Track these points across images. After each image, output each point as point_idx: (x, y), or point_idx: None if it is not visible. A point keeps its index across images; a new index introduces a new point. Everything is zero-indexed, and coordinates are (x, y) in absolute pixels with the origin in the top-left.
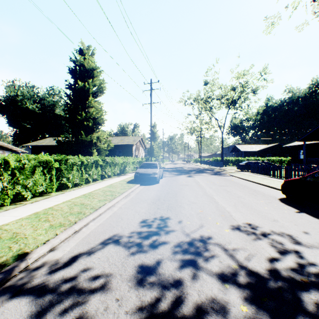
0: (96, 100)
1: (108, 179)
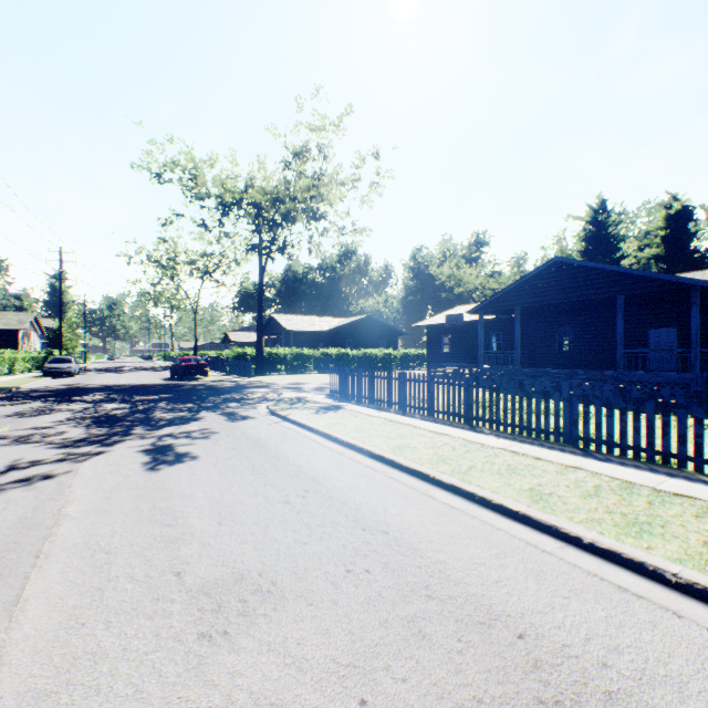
0: None
1: None
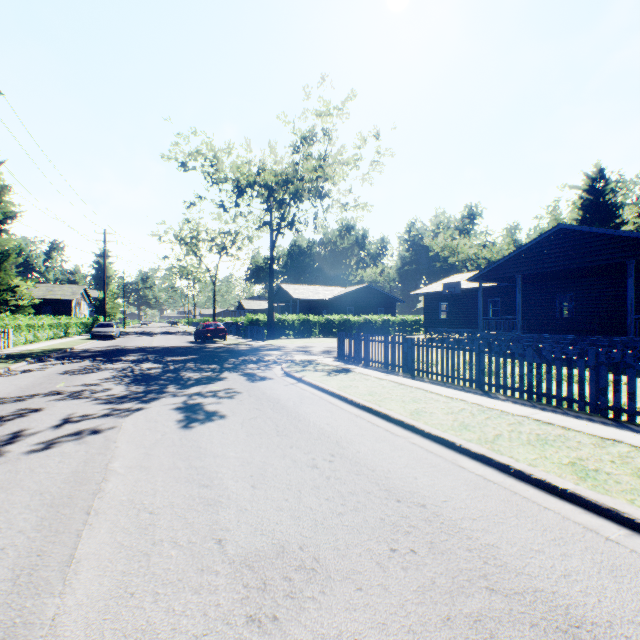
0: (5, 231)
1: (57, 339)
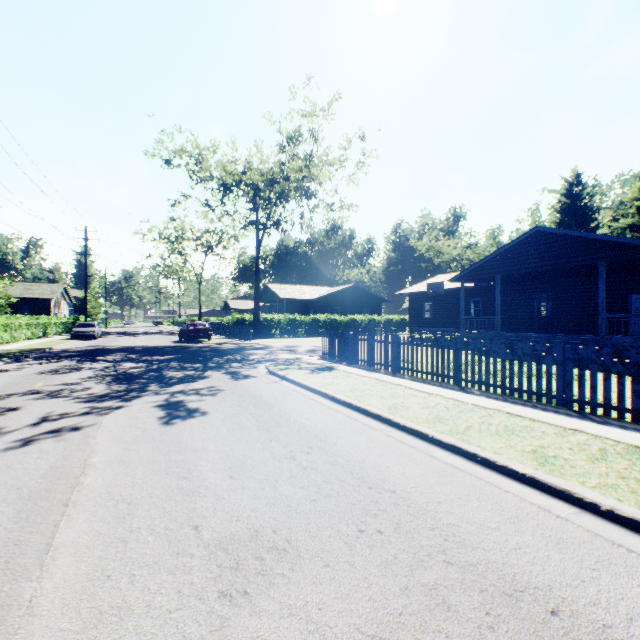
0: None
1: (36, 339)
